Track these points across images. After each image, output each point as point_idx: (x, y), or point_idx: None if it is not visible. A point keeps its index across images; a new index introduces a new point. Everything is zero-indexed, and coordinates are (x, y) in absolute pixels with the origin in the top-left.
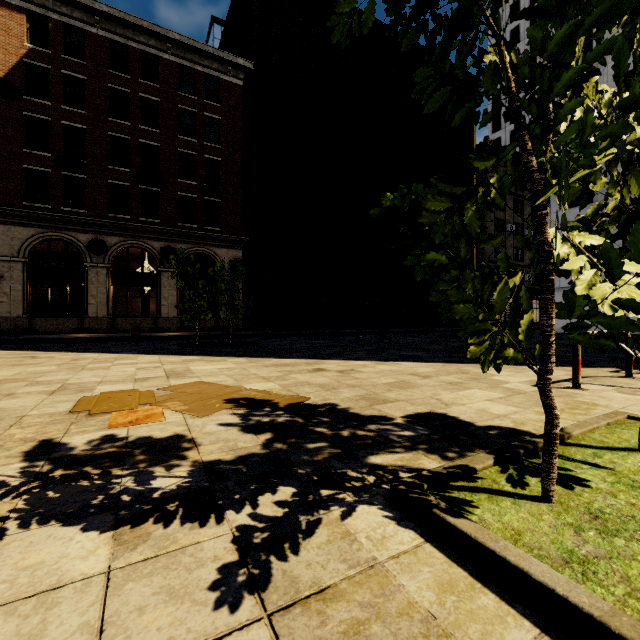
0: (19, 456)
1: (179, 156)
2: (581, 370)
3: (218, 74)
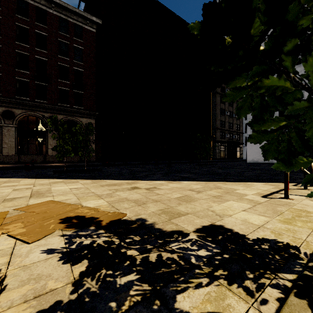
0: None
1: (59, 67)
2: (278, 185)
3: (81, 24)
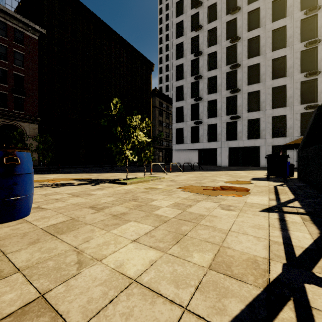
0: (40, 185)
1: None
2: (158, 172)
3: (22, 30)
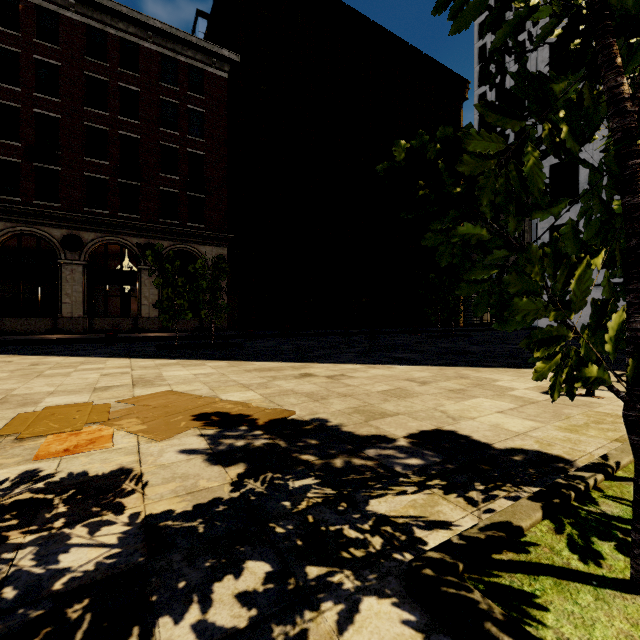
0: None
1: (161, 149)
2: None
3: (202, 65)
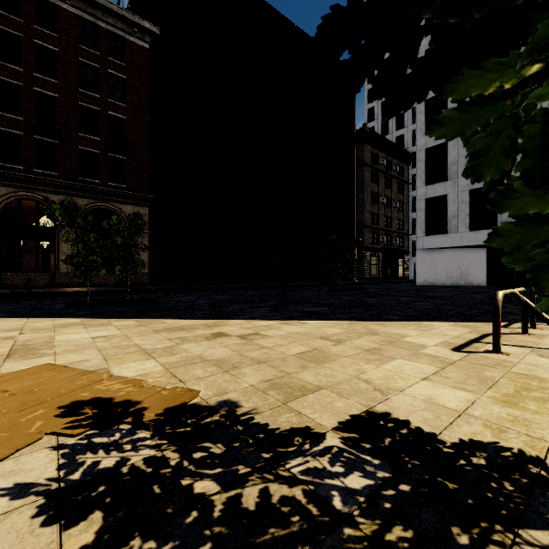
0: None
1: (80, 110)
2: (476, 326)
3: (123, 34)
